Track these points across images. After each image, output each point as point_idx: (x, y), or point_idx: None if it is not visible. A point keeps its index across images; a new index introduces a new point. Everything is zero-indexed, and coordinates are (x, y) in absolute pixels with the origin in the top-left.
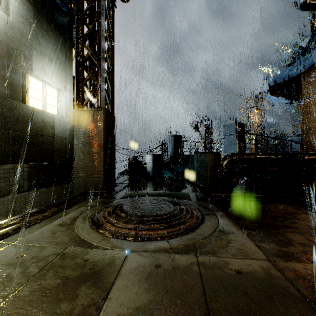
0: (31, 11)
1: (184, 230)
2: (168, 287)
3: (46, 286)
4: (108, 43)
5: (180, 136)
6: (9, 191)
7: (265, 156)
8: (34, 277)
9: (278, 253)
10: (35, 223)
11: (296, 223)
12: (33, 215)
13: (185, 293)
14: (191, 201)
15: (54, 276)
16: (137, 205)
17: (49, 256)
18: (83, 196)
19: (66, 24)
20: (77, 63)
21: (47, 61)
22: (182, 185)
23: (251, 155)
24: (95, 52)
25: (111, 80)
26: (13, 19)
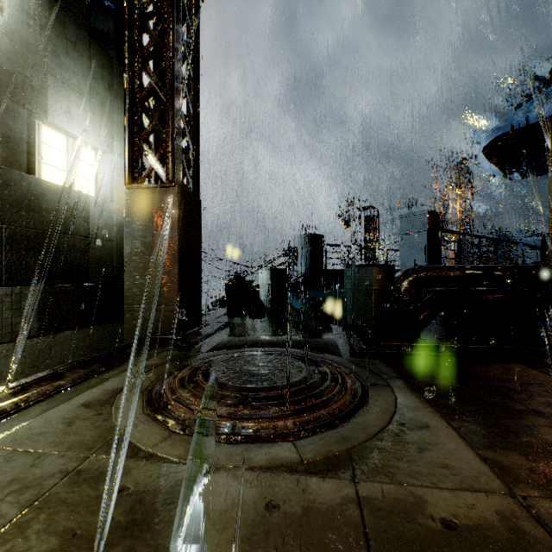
0: (45, 4)
1: (328, 419)
2: None
3: None
4: (188, 65)
5: (321, 236)
6: (2, 337)
7: (483, 272)
8: (3, 530)
9: (529, 477)
10: (38, 401)
11: None
12: (37, 383)
13: None
14: (342, 357)
15: (46, 528)
16: (237, 365)
17: (47, 476)
18: (139, 347)
19: (113, 32)
20: (131, 101)
21: (76, 98)
22: (325, 325)
23: (455, 270)
24: (165, 83)
25: (194, 132)
26: (10, 19)
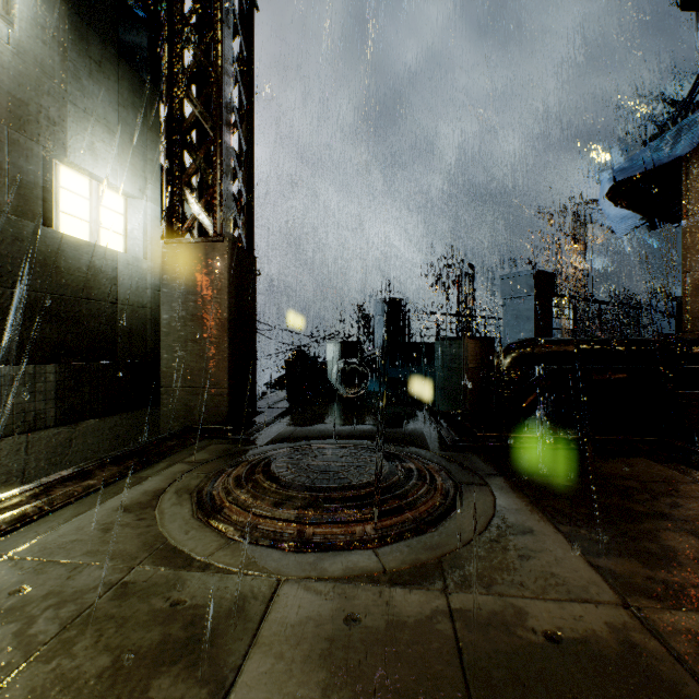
0: (63, 16)
1: (414, 524)
2: (377, 679)
3: (72, 675)
4: (240, 90)
5: (404, 300)
6: (12, 428)
7: (601, 347)
8: (45, 648)
9: (646, 586)
10: (65, 504)
11: (680, 508)
12: (62, 483)
13: (420, 698)
14: (430, 451)
15: (95, 645)
16: (304, 460)
17: (88, 589)
18: (181, 439)
19: (146, 49)
20: (170, 135)
21: (101, 131)
22: (409, 412)
23: (568, 345)
24: (211, 111)
25: (247, 173)
26: (22, 35)
